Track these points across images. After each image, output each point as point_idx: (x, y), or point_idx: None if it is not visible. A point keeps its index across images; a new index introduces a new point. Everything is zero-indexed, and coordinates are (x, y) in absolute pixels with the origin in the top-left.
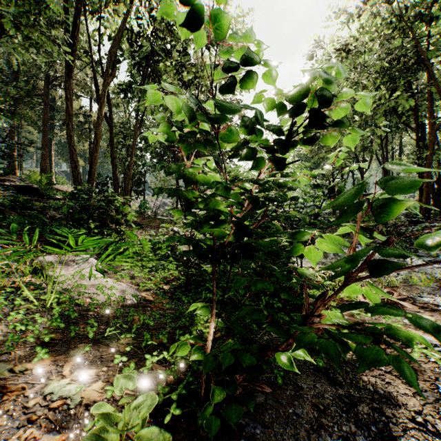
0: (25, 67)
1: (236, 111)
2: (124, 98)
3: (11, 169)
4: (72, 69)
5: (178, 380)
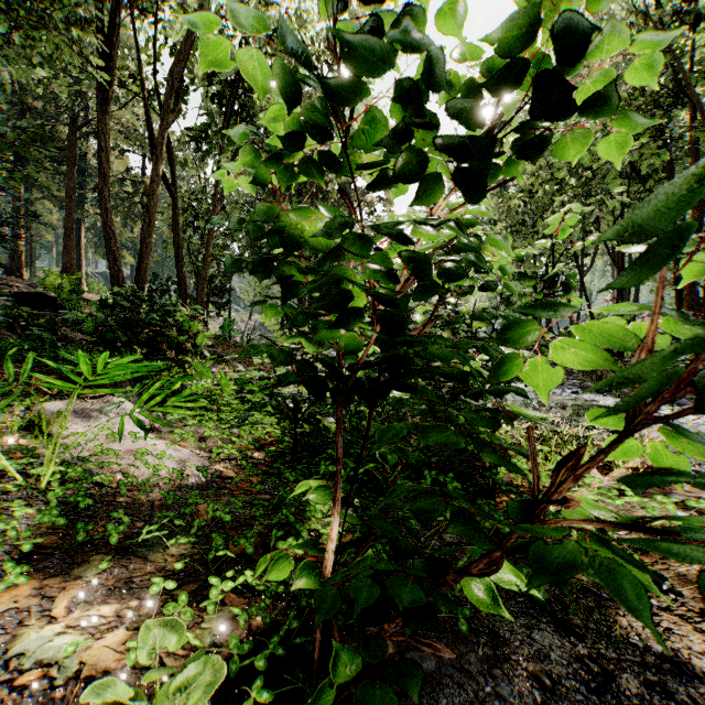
0: (38, 104)
1: (383, 63)
2: (196, 151)
3: (15, 269)
4: (108, 100)
5: (271, 625)
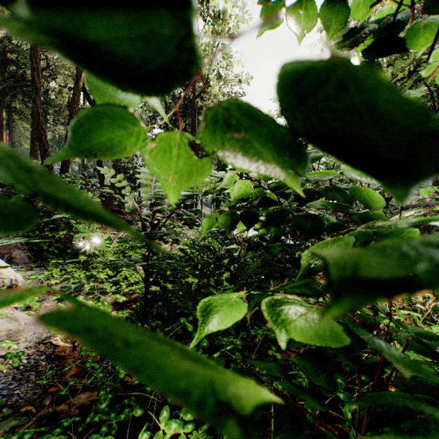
0: (15, 57)
1: None
2: None
3: None
4: None
5: None
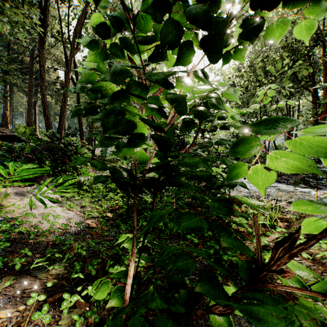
0: (15, 47)
1: None
2: None
3: (4, 124)
4: (44, 42)
5: (98, 322)
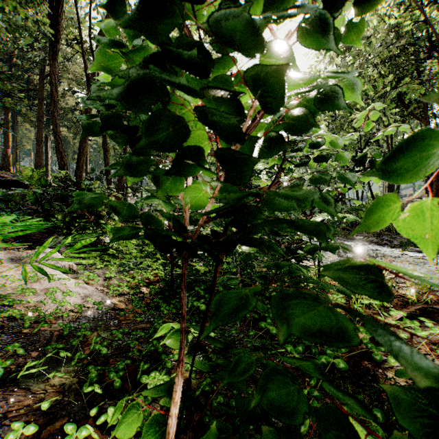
0: (20, 62)
1: None
2: None
3: (5, 166)
4: (57, 52)
5: None
